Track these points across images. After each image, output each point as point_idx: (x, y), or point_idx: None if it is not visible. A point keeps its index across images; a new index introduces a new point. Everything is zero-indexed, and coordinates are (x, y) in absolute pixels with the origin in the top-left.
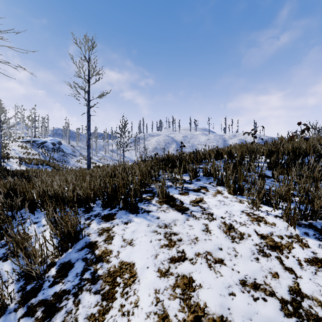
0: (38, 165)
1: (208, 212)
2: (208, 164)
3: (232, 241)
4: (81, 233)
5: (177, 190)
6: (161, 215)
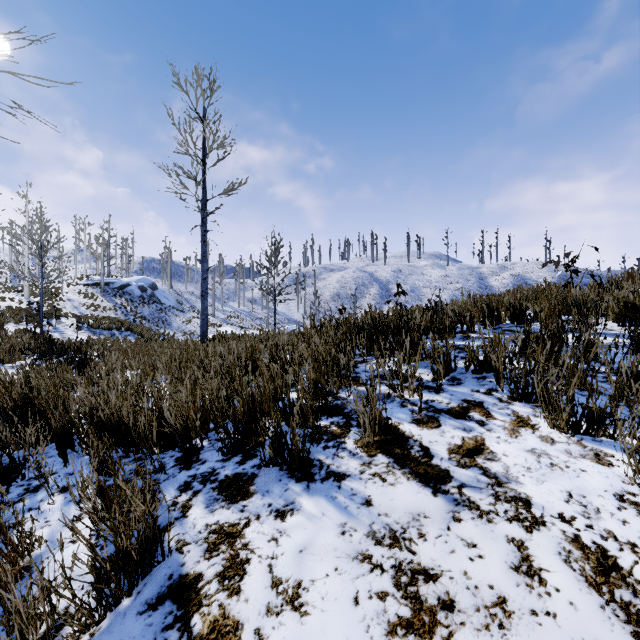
0: (113, 331)
1: (511, 491)
2: (468, 336)
3: (635, 631)
4: (162, 539)
5: (406, 410)
6: (374, 493)
